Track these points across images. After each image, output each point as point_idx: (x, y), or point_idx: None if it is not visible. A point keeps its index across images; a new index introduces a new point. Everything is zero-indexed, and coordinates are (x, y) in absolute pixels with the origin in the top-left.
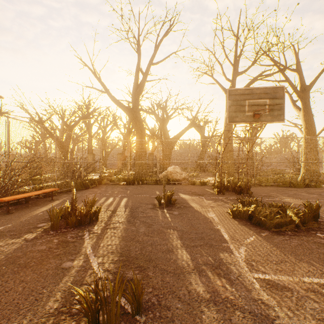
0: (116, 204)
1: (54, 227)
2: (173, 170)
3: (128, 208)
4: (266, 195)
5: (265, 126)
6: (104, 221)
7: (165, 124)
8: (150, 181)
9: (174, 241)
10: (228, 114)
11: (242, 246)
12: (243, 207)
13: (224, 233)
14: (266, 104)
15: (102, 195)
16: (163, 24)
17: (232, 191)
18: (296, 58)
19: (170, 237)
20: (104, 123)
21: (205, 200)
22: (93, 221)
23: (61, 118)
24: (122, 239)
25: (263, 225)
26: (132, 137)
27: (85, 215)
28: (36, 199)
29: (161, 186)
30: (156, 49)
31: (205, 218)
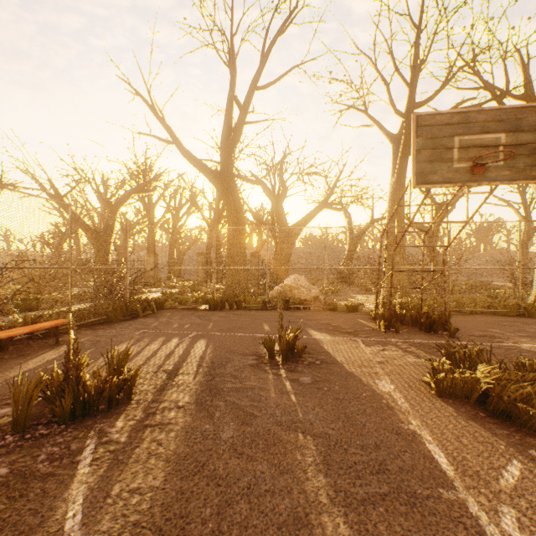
0: (181, 354)
1: (19, 423)
2: (296, 283)
3: (204, 365)
4: (483, 333)
5: (491, 193)
6: (144, 403)
7: (280, 202)
8: (252, 304)
9: (310, 477)
10: (414, 167)
11: (502, 505)
12: (456, 368)
13: (433, 448)
14: (498, 144)
15: (157, 333)
16: (276, 6)
17: (411, 324)
18: (524, 74)
19: (297, 462)
20: (175, 202)
21: (363, 346)
22: (119, 404)
23: (96, 190)
24: (175, 466)
25: (523, 422)
26: (224, 226)
27: (99, 392)
28: (27, 342)
29: (274, 312)
30: (263, 60)
31: (375, 395)
